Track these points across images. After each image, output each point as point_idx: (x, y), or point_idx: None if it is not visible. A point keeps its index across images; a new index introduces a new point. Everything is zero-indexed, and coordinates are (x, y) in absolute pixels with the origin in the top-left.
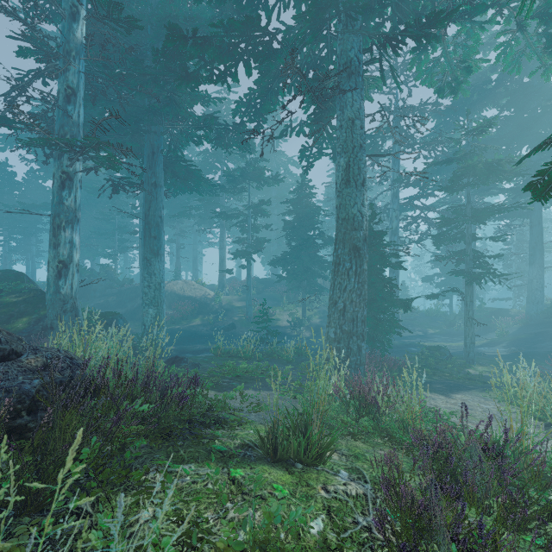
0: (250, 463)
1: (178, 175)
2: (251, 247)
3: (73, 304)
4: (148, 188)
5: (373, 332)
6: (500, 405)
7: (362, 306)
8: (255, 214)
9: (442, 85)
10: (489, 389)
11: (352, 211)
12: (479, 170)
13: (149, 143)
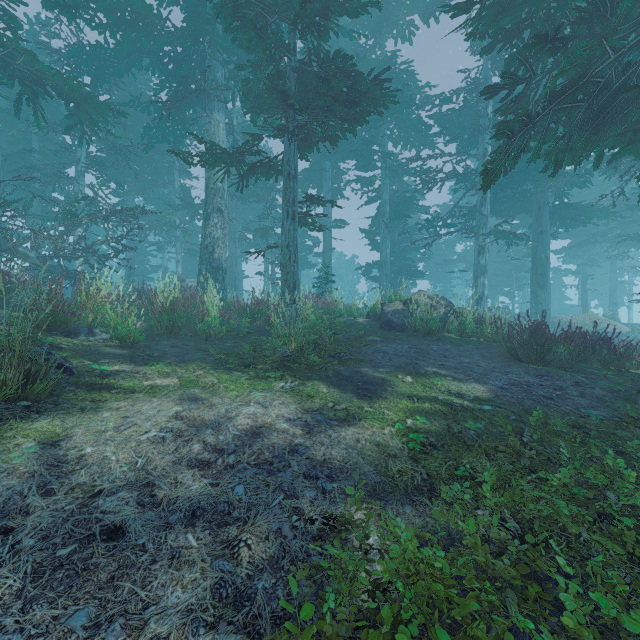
0: None
1: (565, 217)
2: None
3: None
4: (535, 237)
5: None
6: None
7: None
8: None
9: None
10: None
11: None
12: None
13: (536, 201)
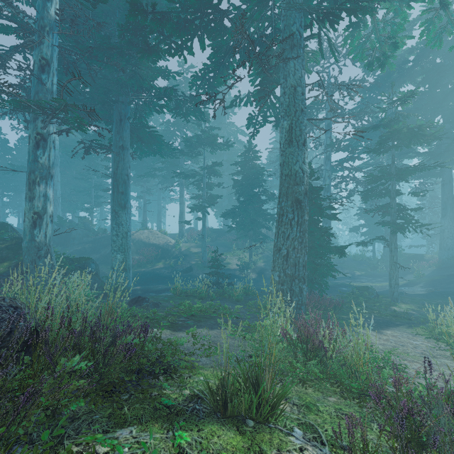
0: (198, 423)
1: (143, 140)
2: (206, 202)
3: (47, 251)
4: (116, 150)
5: (312, 275)
6: (427, 341)
7: (303, 252)
8: (209, 174)
9: (371, 60)
10: (414, 325)
11: (294, 168)
12: (403, 134)
13: (117, 111)
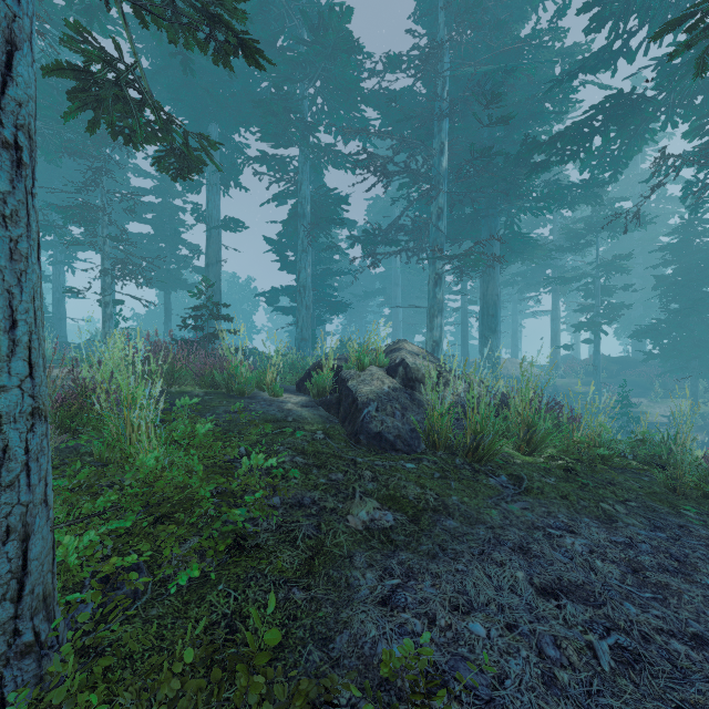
0: None
1: (513, 249)
2: (600, 316)
3: None
4: (486, 269)
5: None
6: None
7: None
8: (606, 272)
9: None
10: None
11: None
12: None
13: (487, 226)
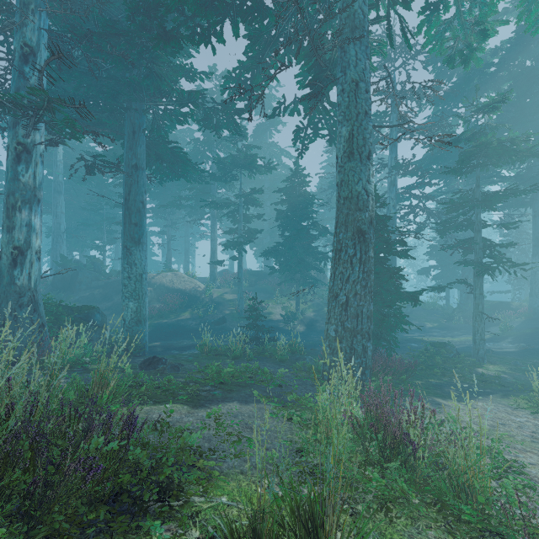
0: None
1: (163, 158)
2: (242, 237)
3: (31, 298)
4: (128, 170)
5: (378, 329)
6: (533, 418)
7: (368, 300)
8: (247, 203)
9: (452, 54)
10: (510, 394)
11: (356, 189)
12: (492, 148)
13: (129, 121)
